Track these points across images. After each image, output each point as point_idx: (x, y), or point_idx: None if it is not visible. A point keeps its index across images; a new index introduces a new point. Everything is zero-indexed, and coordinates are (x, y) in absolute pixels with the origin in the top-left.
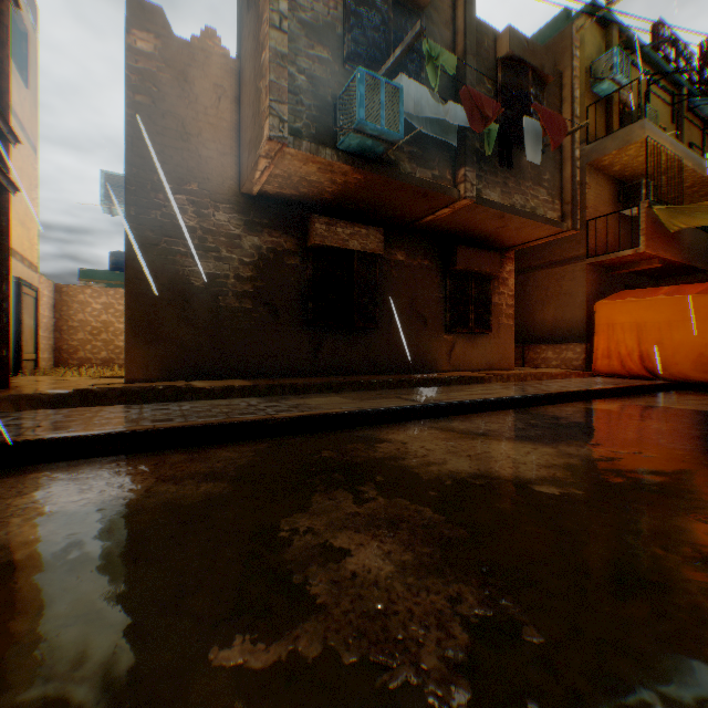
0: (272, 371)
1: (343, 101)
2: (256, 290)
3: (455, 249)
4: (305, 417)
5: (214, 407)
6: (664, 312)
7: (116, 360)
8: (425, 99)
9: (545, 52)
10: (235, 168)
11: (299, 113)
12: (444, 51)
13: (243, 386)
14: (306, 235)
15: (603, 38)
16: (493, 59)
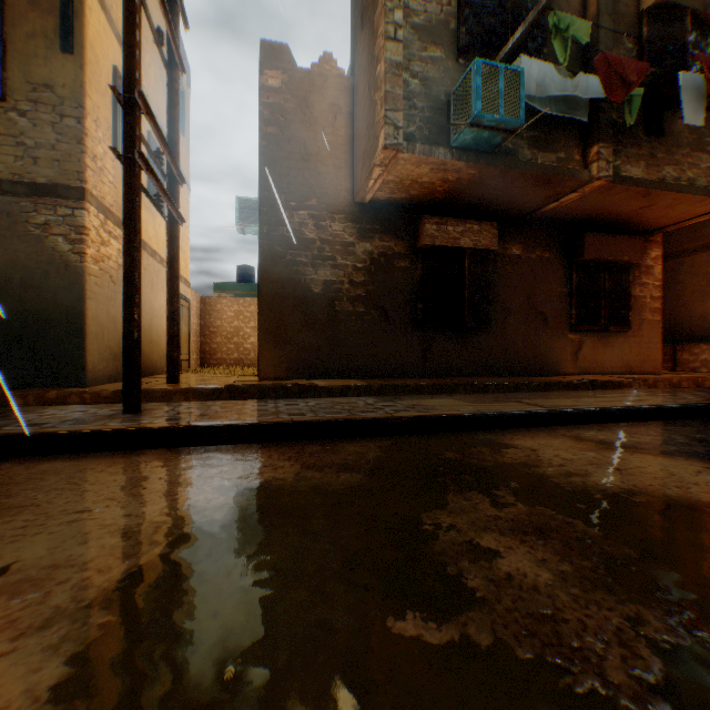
0: (383, 371)
1: (457, 97)
2: (367, 294)
3: (582, 237)
4: (424, 418)
5: (335, 404)
6: None
7: (244, 360)
8: (549, 76)
9: None
10: (349, 180)
11: (412, 117)
12: (574, 20)
13: (359, 386)
14: (416, 236)
15: None
16: (634, 13)
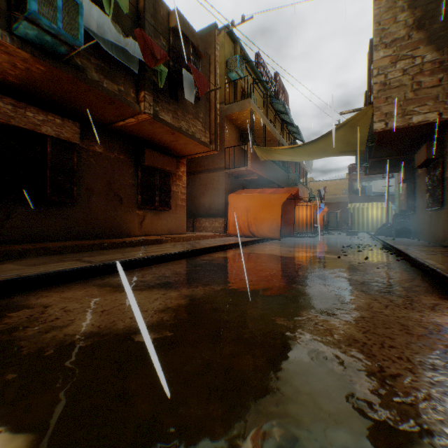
0: None
1: None
2: None
3: (144, 150)
4: None
5: None
6: (258, 202)
7: None
8: (107, 25)
9: (200, 37)
10: None
11: None
12: None
13: None
14: None
15: (234, 48)
16: (167, 26)
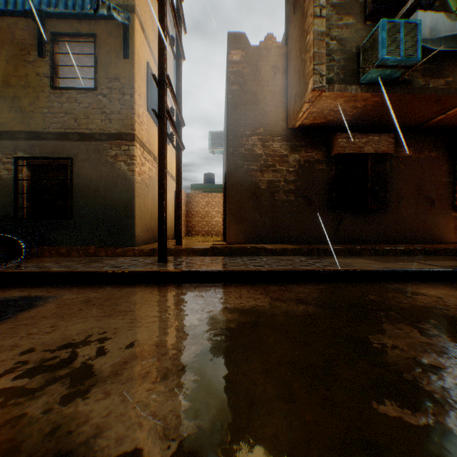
0: (307, 239)
1: (365, 48)
2: (296, 188)
3: None
4: (346, 271)
5: (280, 260)
6: None
7: (211, 231)
8: (439, 22)
9: None
10: (284, 114)
11: (331, 67)
12: None
13: (293, 248)
14: (330, 147)
15: None
16: None
